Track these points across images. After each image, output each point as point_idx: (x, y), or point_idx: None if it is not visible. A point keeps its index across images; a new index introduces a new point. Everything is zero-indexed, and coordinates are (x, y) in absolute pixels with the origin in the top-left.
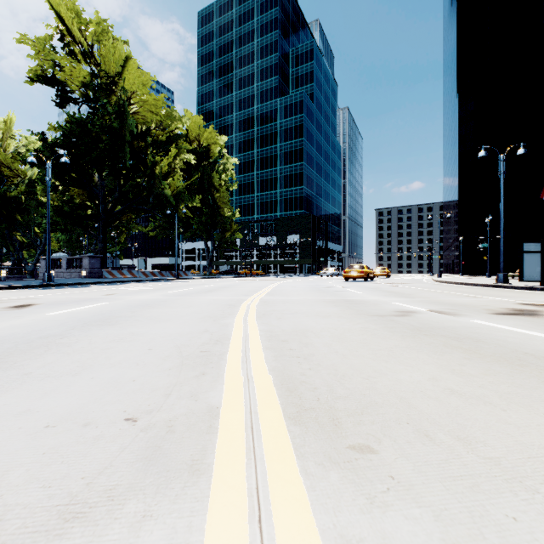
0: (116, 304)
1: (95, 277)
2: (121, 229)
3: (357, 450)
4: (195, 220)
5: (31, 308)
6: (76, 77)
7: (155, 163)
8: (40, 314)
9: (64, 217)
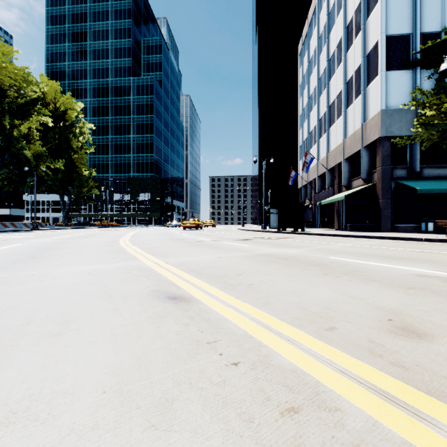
0: (33, 244)
1: None
2: None
3: (166, 256)
4: (52, 176)
5: None
6: None
7: (15, 126)
8: None
9: None
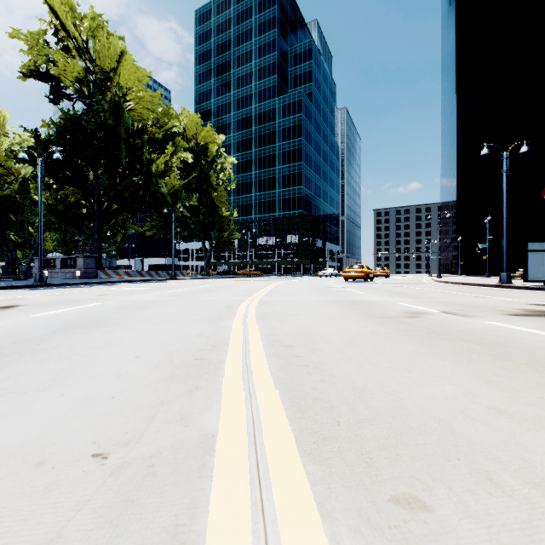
0: (107, 305)
1: (90, 277)
2: (117, 229)
3: (403, 506)
4: (193, 220)
5: (15, 309)
6: (70, 72)
7: (152, 161)
8: (23, 315)
9: (58, 216)
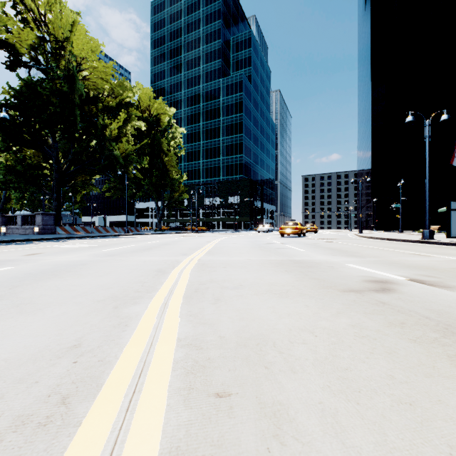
0: (14, 271)
1: (48, 233)
2: (76, 189)
3: None
4: (146, 182)
5: None
6: (25, 40)
7: (105, 126)
8: None
9: (17, 176)
